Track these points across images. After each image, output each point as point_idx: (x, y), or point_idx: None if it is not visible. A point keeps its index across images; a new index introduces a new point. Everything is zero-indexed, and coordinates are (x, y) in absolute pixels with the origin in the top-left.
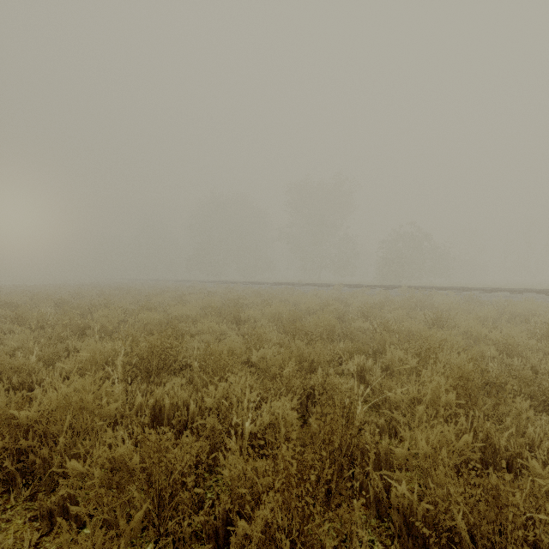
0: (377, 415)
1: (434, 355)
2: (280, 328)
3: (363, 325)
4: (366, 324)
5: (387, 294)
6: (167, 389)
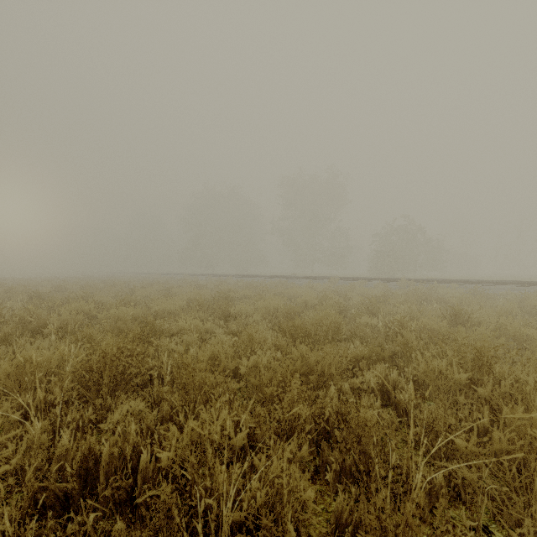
0: (432, 470)
1: (496, 369)
2: (275, 326)
3: (370, 321)
4: (374, 320)
5: (386, 287)
6: (115, 422)
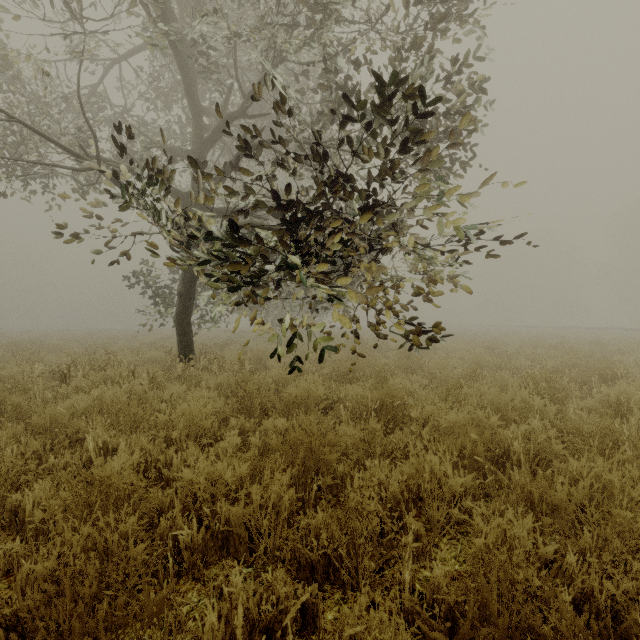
0: None
1: None
2: None
3: None
4: None
5: None
6: None
